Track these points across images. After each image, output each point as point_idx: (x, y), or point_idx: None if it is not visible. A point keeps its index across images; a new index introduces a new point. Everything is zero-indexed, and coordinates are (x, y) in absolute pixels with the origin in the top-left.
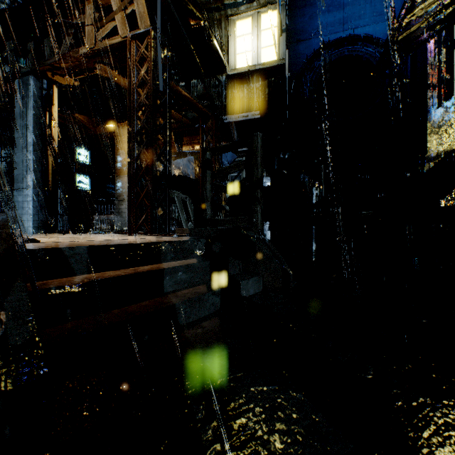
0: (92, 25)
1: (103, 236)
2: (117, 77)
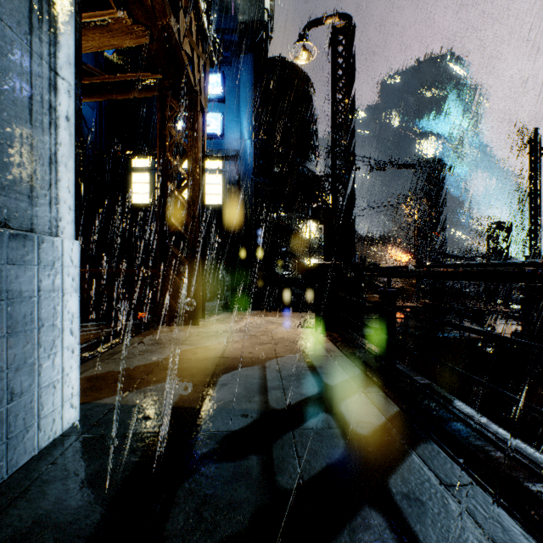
0: (184, 15)
1: (216, 328)
2: (112, 39)
